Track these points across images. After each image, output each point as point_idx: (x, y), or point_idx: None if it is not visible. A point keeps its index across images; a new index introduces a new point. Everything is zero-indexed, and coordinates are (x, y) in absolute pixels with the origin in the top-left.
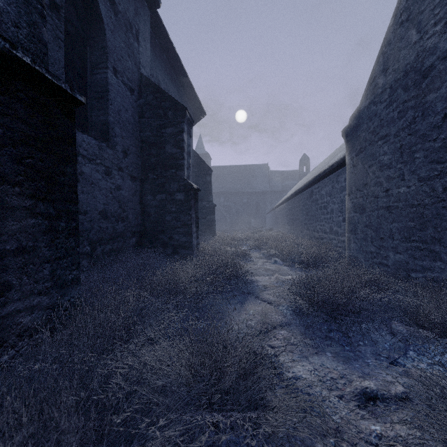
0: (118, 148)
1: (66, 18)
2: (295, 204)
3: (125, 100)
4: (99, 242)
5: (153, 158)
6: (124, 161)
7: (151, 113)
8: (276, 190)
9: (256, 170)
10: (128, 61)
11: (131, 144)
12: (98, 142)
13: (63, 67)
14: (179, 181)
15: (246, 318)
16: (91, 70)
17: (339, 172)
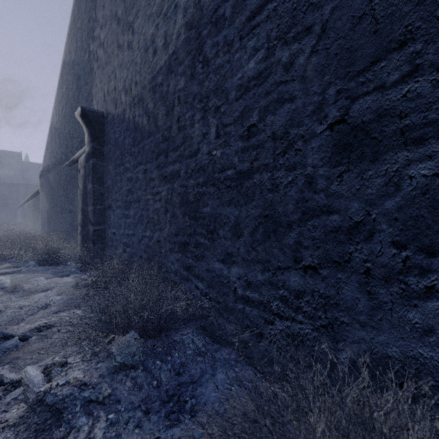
0: None
1: None
2: (34, 203)
3: None
4: None
5: None
6: None
7: None
8: (32, 183)
9: (4, 157)
10: None
11: None
12: None
13: None
14: None
15: None
16: None
17: None
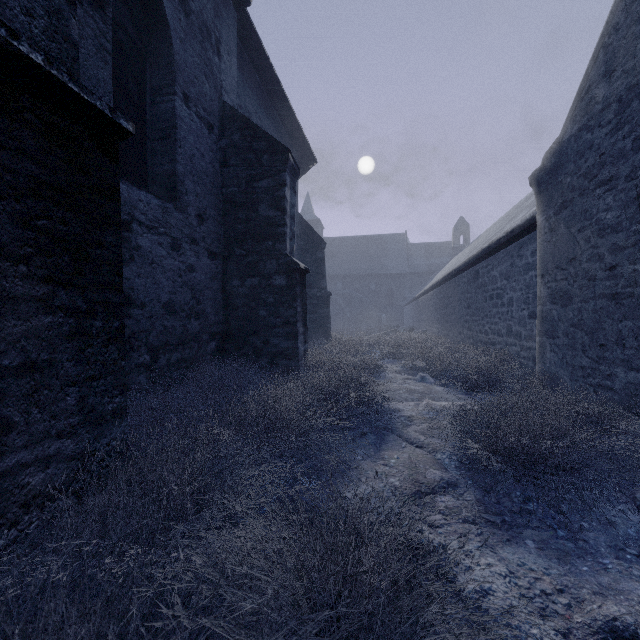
0: (190, 211)
1: (115, 22)
2: (450, 291)
3: (200, 141)
4: (163, 349)
5: (240, 226)
6: (199, 230)
7: (237, 159)
8: (418, 271)
9: (389, 243)
10: (205, 84)
11: (209, 206)
12: (161, 201)
13: (110, 92)
14: (279, 259)
15: (384, 473)
16: (152, 97)
17: (523, 241)
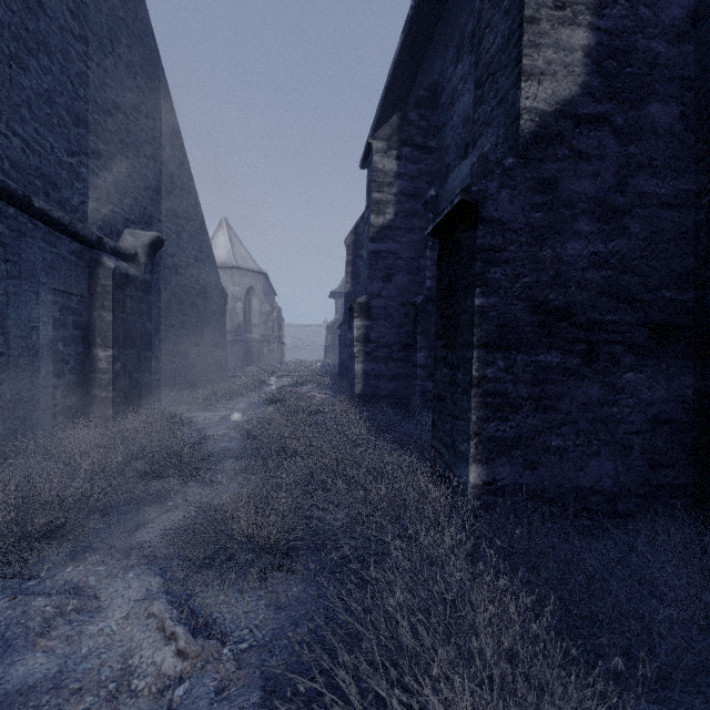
0: None
1: None
2: None
3: None
4: None
5: None
6: None
7: None
8: None
9: None
10: None
11: None
12: None
13: None
14: None
15: None
16: None
17: None
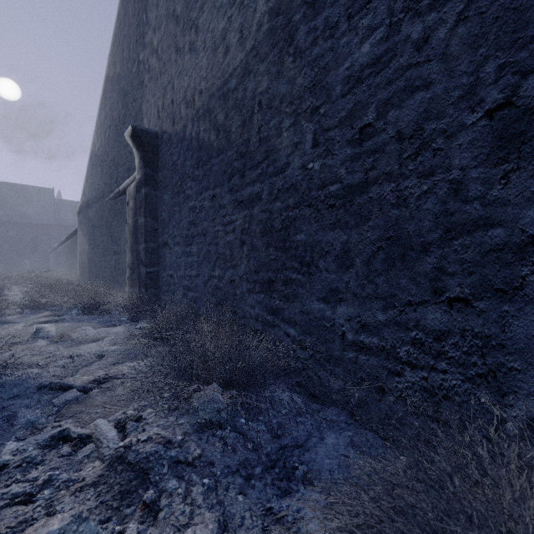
0: None
1: None
2: (70, 246)
3: None
4: None
5: None
6: None
7: None
8: (65, 224)
9: (34, 194)
10: None
11: None
12: None
13: None
14: None
15: None
16: None
17: None
